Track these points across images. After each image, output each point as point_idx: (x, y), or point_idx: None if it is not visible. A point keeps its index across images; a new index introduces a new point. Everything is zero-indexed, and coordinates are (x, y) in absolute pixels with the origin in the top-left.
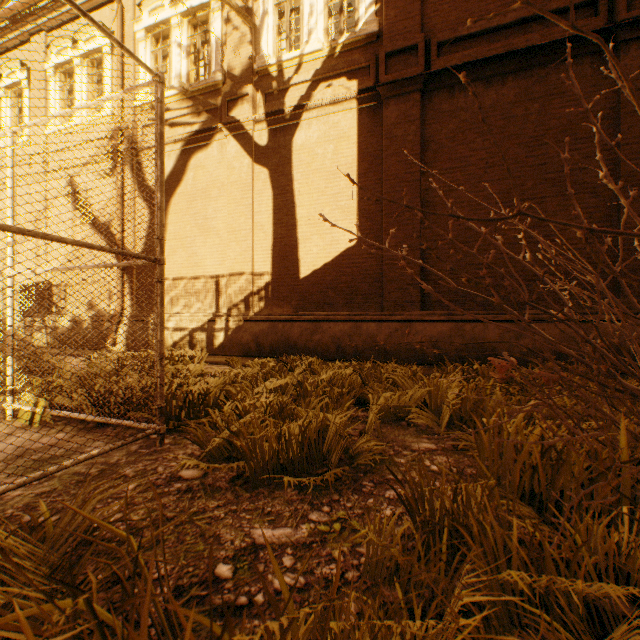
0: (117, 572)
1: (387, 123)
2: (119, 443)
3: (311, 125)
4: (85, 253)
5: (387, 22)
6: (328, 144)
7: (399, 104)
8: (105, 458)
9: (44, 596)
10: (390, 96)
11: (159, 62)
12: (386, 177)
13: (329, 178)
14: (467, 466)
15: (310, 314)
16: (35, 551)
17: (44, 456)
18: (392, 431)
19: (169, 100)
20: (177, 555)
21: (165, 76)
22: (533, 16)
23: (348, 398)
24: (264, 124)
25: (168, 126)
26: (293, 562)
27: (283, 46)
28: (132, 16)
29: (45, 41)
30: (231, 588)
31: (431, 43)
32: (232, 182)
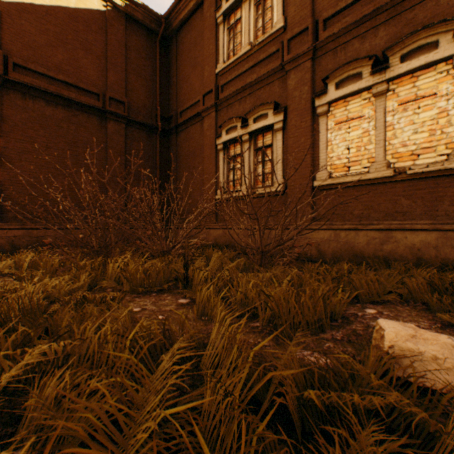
0: None
1: None
2: None
3: None
4: None
5: None
6: None
7: None
8: None
9: None
10: None
11: None
12: None
13: None
14: None
15: None
16: None
17: None
18: None
19: None
20: None
21: None
22: (73, 84)
23: None
24: None
25: None
26: None
27: None
28: None
29: None
30: None
31: (10, 60)
32: None
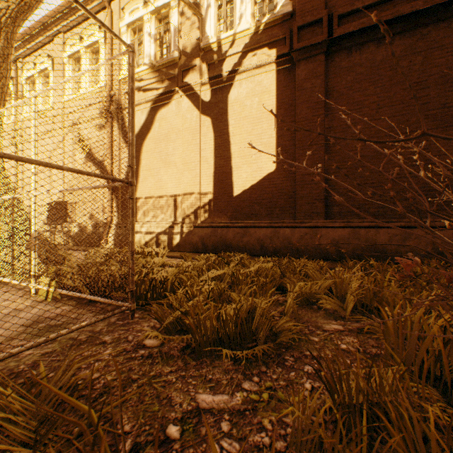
0: (78, 445)
1: (298, 79)
2: (101, 317)
3: (241, 84)
4: (88, 181)
5: (298, 3)
6: (254, 97)
7: (308, 64)
8: (92, 327)
9: (28, 451)
10: (301, 59)
11: (136, 47)
12: (298, 119)
13: (255, 122)
14: (371, 346)
15: (241, 222)
16: (29, 406)
17: (51, 324)
18: (306, 313)
19: (142, 73)
20: (137, 414)
21: (140, 57)
22: None
23: (271, 286)
24: (208, 86)
25: (142, 91)
26: (229, 428)
27: (221, 29)
28: (118, 17)
29: (63, 39)
30: (178, 449)
31: (333, 16)
32: (185, 128)
